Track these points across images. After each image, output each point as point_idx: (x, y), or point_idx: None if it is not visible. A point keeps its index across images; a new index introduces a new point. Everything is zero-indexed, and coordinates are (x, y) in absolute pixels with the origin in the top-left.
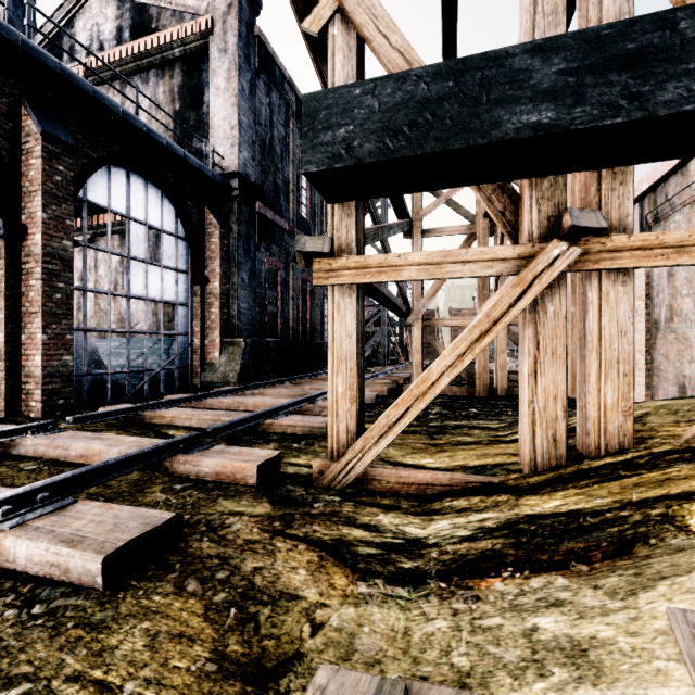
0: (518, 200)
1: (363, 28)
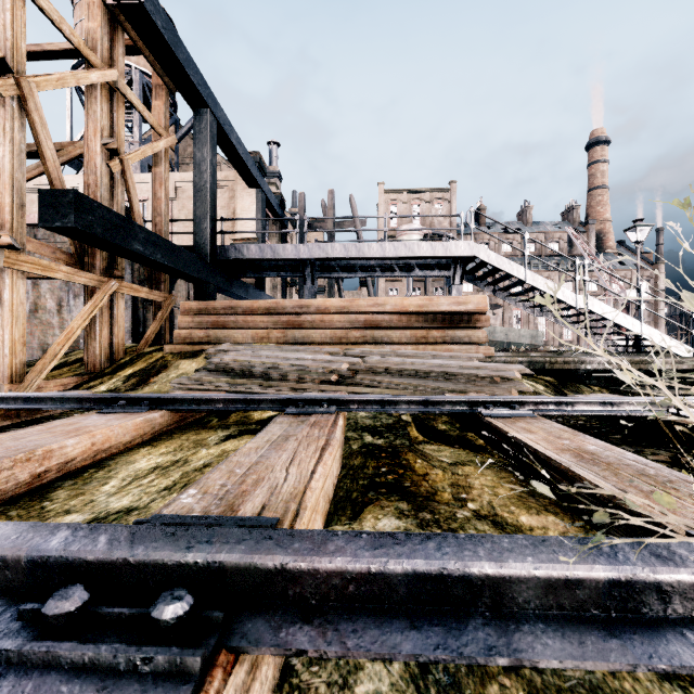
0: (86, 251)
1: (36, 124)
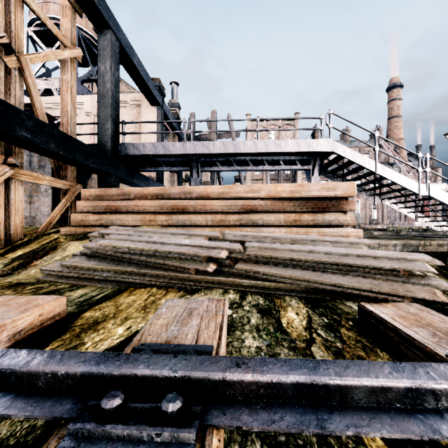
0: None
1: None
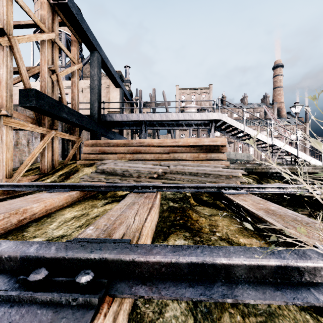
0: (40, 117)
1: (17, 58)
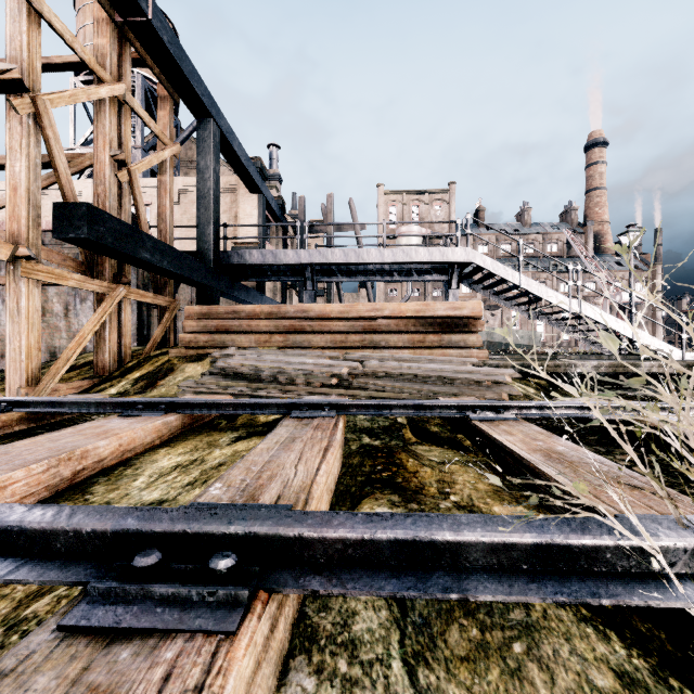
0: (95, 259)
1: (50, 139)
